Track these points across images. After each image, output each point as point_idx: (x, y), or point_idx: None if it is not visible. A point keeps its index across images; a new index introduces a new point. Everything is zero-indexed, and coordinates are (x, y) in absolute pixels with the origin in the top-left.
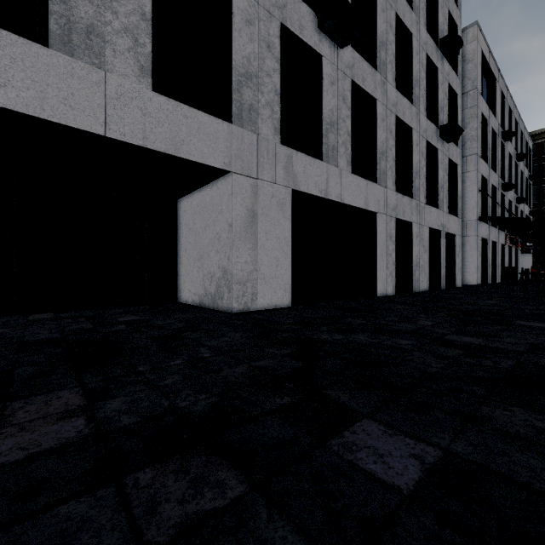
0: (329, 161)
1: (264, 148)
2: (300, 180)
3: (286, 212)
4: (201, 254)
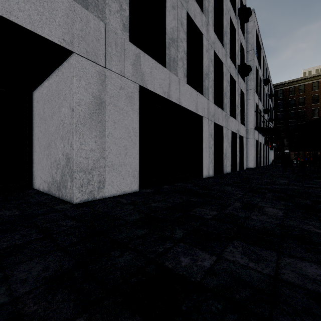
0: (171, 69)
1: (112, 39)
2: (147, 79)
3: (134, 105)
4: (49, 142)
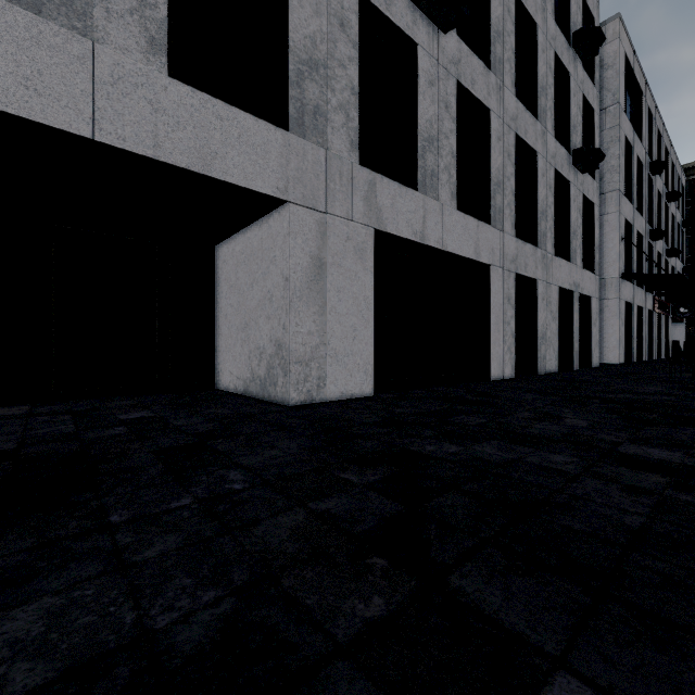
0: (427, 192)
1: (335, 169)
2: (386, 218)
3: (367, 262)
4: (246, 321)
